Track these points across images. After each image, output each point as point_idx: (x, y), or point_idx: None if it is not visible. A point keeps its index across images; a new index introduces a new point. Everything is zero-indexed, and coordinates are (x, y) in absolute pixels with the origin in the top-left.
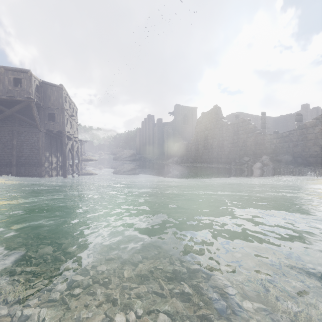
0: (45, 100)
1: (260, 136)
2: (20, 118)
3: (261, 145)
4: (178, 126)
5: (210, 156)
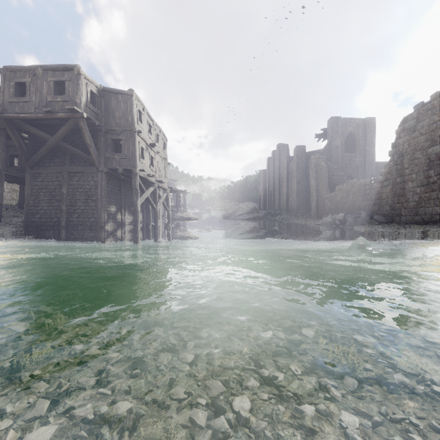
0: (107, 119)
1: None
2: (69, 150)
3: None
4: (336, 156)
5: None
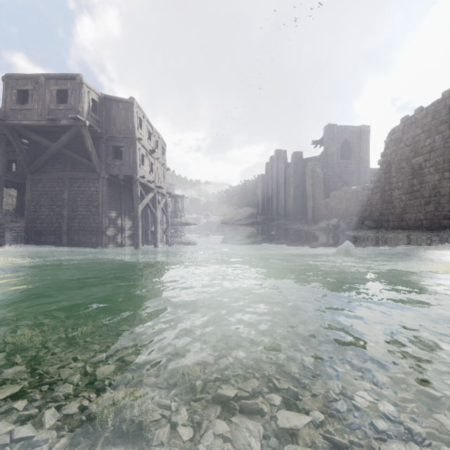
0: (108, 126)
1: None
2: (70, 157)
3: None
4: (332, 163)
5: (429, 215)
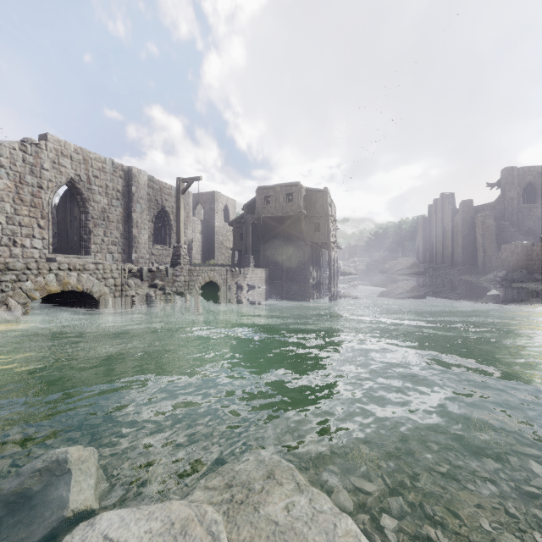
0: (310, 209)
1: None
2: (289, 232)
3: None
4: (511, 209)
5: None
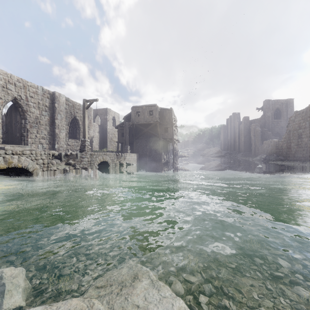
0: (162, 120)
1: None
2: (151, 133)
3: None
4: (268, 122)
5: (304, 155)
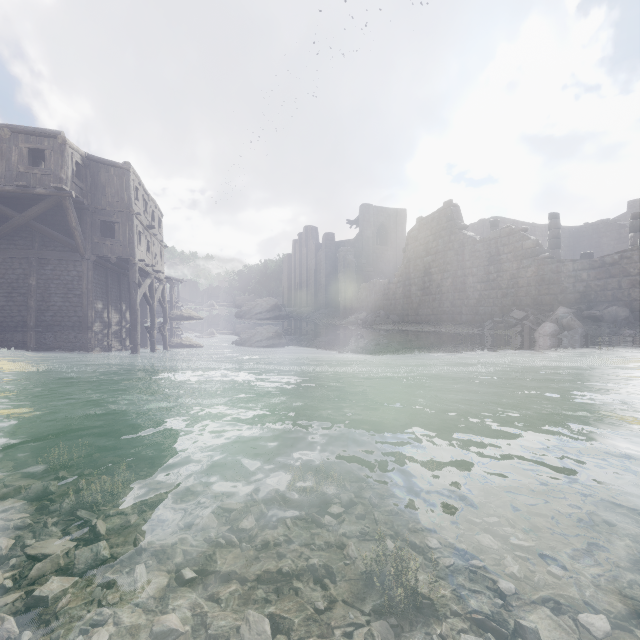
0: (94, 195)
1: (550, 265)
2: (43, 232)
3: (552, 284)
4: (368, 248)
5: (435, 310)
